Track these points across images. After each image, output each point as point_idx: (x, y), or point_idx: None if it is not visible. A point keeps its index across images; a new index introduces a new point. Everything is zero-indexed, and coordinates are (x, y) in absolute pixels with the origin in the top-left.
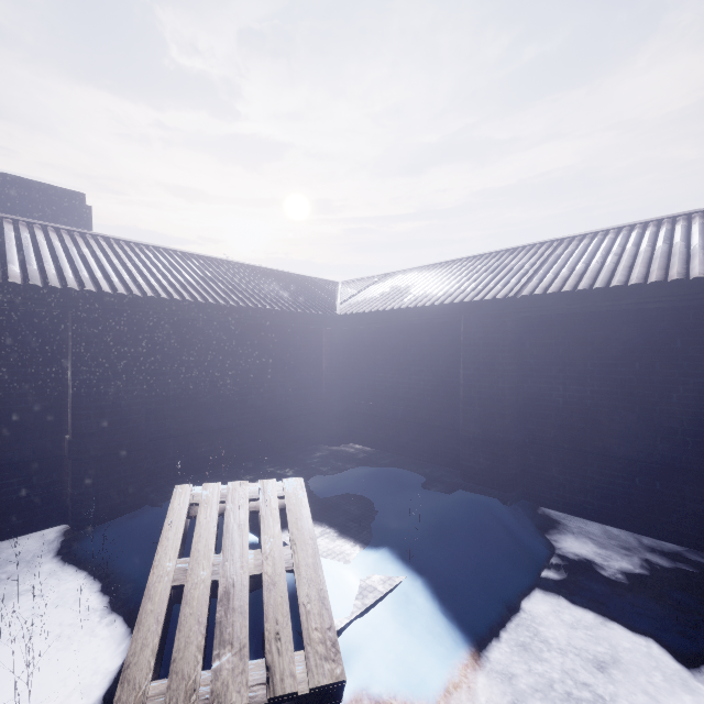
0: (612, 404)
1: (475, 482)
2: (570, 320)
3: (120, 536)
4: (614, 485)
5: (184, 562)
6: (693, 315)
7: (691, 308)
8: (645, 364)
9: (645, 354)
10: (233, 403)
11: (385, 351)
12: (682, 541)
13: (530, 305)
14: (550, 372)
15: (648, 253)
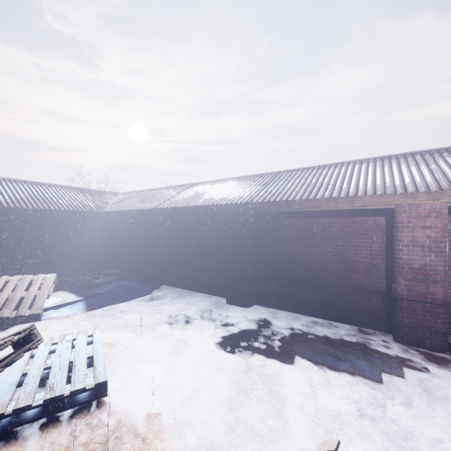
0: (181, 247)
1: (144, 278)
2: (172, 217)
3: None
4: (182, 274)
5: None
6: (196, 217)
7: (196, 215)
8: (188, 233)
9: (188, 230)
10: (45, 251)
11: (123, 228)
12: (194, 290)
13: (158, 212)
14: (168, 236)
15: (196, 195)
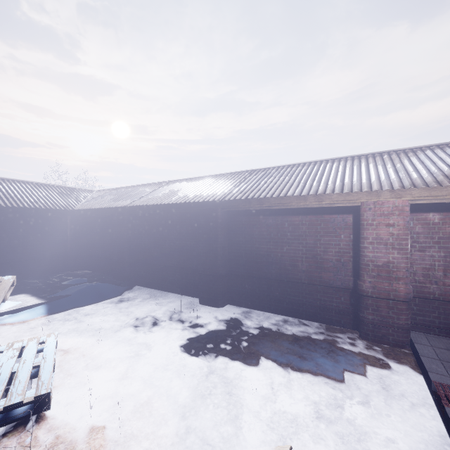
0: (155, 246)
1: (116, 279)
2: (146, 216)
3: None
4: (155, 274)
5: None
6: (170, 215)
7: (169, 213)
8: (161, 232)
9: (161, 228)
10: (8, 251)
11: (96, 227)
12: (168, 290)
13: (131, 210)
14: (141, 235)
15: (171, 193)
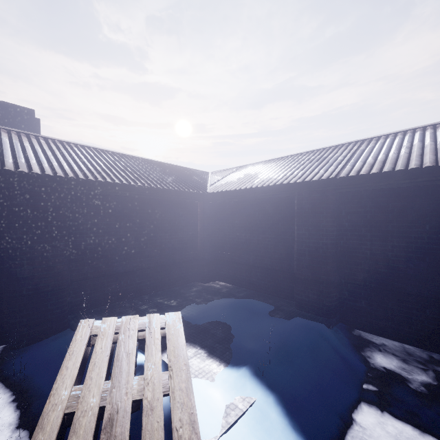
0: (407, 255)
1: (306, 310)
2: (375, 194)
3: (43, 355)
4: (409, 314)
5: (78, 389)
6: None
7: None
8: (433, 226)
9: (433, 219)
10: (134, 254)
11: (241, 217)
12: None
13: (347, 183)
14: (360, 232)
15: (433, 145)
